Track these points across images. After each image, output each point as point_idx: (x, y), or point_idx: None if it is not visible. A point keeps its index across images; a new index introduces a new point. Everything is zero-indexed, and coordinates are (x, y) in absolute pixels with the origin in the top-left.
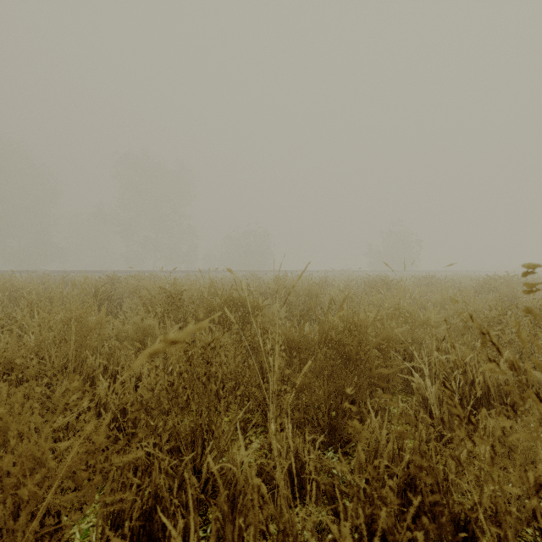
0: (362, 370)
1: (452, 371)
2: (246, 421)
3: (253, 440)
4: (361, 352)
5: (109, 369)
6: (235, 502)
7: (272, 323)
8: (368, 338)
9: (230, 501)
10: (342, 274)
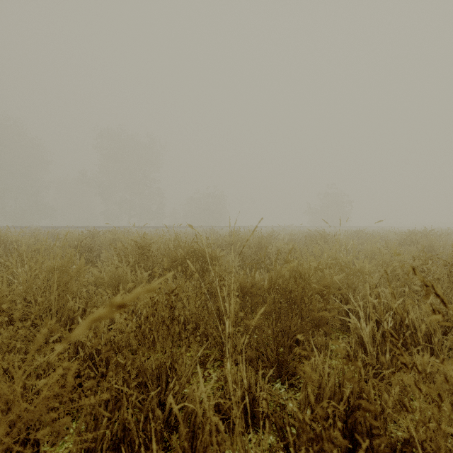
0: (305, 313)
1: (383, 313)
2: (205, 356)
3: (211, 373)
4: (305, 297)
5: (87, 311)
6: (195, 432)
7: (227, 270)
8: (311, 285)
9: (191, 431)
10: (286, 229)
